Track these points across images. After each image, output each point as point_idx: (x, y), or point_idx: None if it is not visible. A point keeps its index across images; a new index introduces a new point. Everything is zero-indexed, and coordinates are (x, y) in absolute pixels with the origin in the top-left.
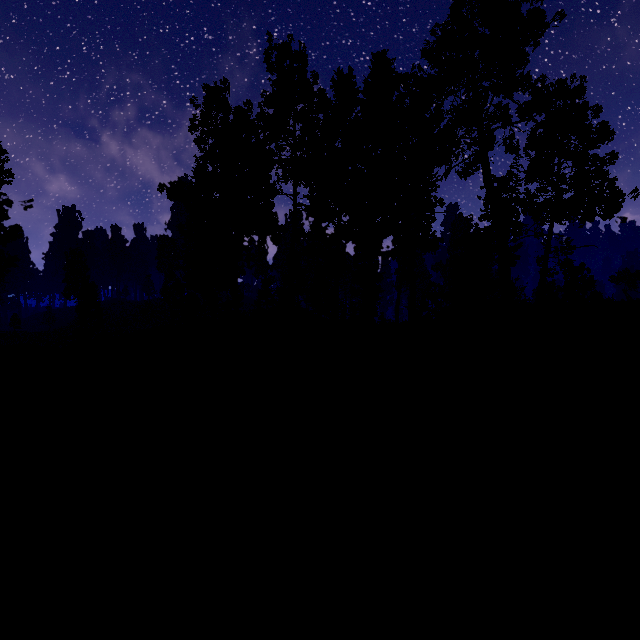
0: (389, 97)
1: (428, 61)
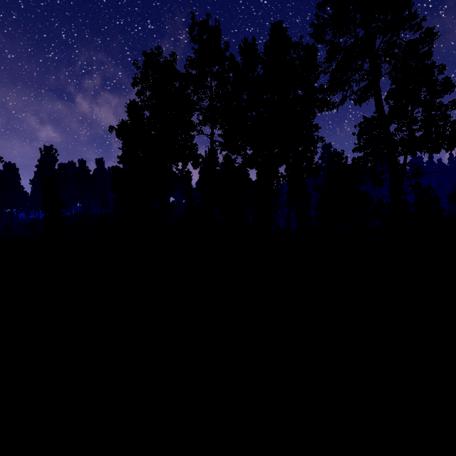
0: (284, 56)
1: None
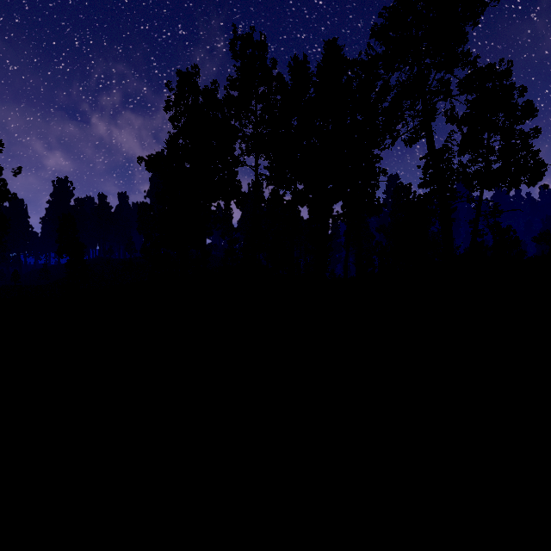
0: (339, 79)
1: (377, 39)
